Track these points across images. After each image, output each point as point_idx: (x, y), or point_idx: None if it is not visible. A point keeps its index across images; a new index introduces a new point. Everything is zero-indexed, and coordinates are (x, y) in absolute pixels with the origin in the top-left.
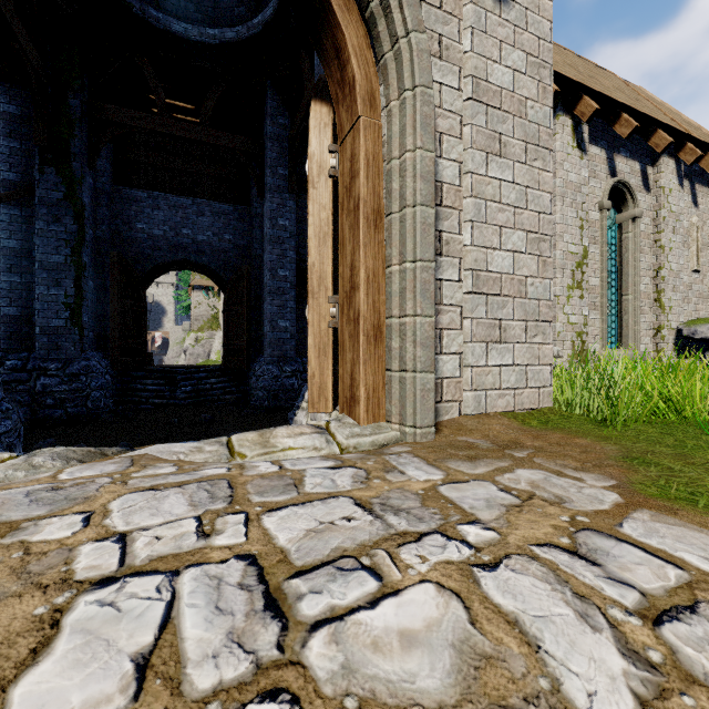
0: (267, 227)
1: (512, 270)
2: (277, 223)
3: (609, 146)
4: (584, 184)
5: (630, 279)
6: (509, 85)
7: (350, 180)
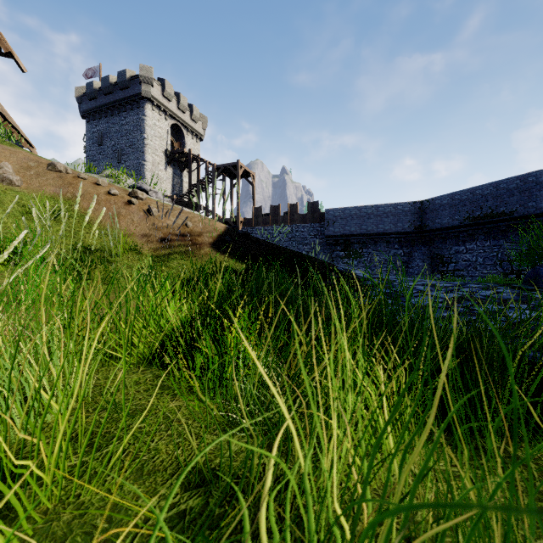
0: None
1: None
2: None
3: None
4: None
5: None
6: None
7: None
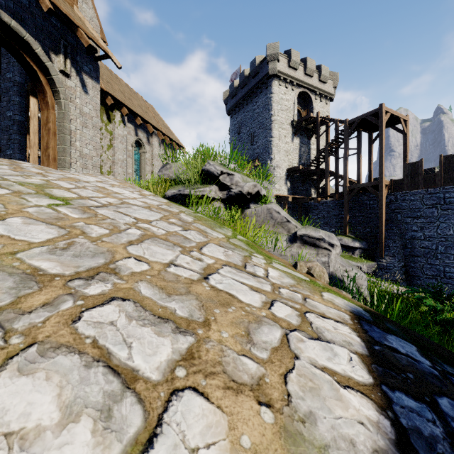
0: None
1: (89, 154)
2: None
3: (136, 126)
4: (125, 136)
5: (143, 173)
6: (88, 113)
7: (46, 123)
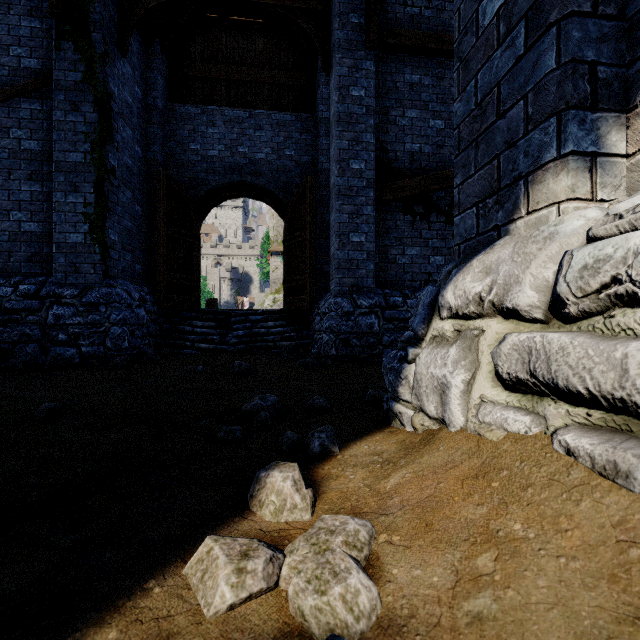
0: (334, 102)
1: None
2: (348, 94)
3: None
4: None
5: None
6: None
7: None
